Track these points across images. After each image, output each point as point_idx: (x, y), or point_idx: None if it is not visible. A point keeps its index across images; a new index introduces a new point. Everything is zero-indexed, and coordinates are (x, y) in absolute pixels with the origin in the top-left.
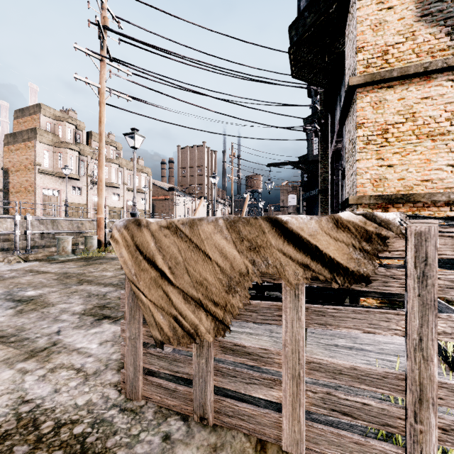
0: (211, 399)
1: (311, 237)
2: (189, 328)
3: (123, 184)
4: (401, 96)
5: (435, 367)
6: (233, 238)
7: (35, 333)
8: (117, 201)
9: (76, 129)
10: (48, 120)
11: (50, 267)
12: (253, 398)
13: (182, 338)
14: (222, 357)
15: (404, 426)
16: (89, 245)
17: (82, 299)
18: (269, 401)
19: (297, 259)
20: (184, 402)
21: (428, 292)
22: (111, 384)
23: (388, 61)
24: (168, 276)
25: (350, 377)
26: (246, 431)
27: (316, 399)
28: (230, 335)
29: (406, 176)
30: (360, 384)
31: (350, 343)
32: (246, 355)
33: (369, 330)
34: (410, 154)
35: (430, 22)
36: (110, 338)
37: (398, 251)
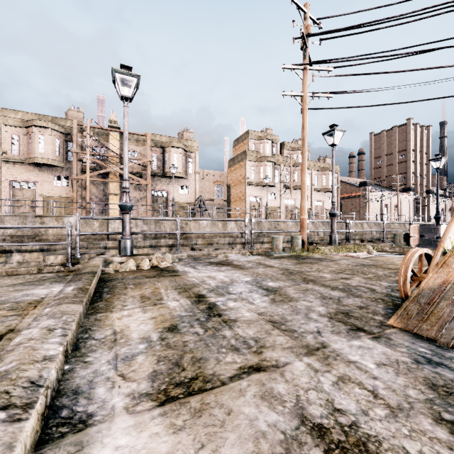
0: None
1: None
2: None
3: (311, 185)
4: None
5: None
6: None
7: (298, 327)
8: None
9: (272, 143)
10: (253, 141)
11: (272, 262)
12: None
13: None
14: None
15: None
16: (294, 244)
17: (318, 299)
18: None
19: None
20: None
21: None
22: (438, 440)
23: None
24: None
25: None
26: None
27: None
28: None
29: None
30: None
31: None
32: None
33: None
34: None
35: None
36: (385, 361)
37: None
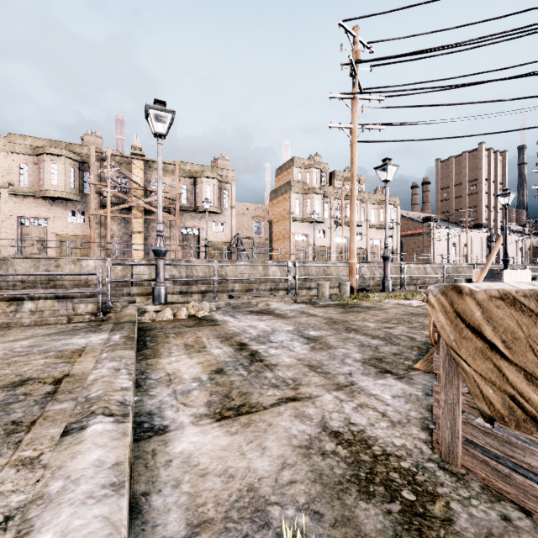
0: None
1: None
2: (535, 414)
3: (366, 221)
4: None
5: None
6: None
7: (332, 370)
8: (359, 241)
9: (321, 172)
10: (299, 170)
11: (316, 311)
12: None
13: (523, 422)
14: None
15: None
16: (342, 291)
17: (356, 347)
18: None
19: None
20: (522, 494)
21: None
22: (419, 438)
23: None
24: (500, 350)
25: None
26: None
27: None
28: None
29: None
30: None
31: None
32: None
33: None
34: None
35: None
36: (400, 394)
37: None
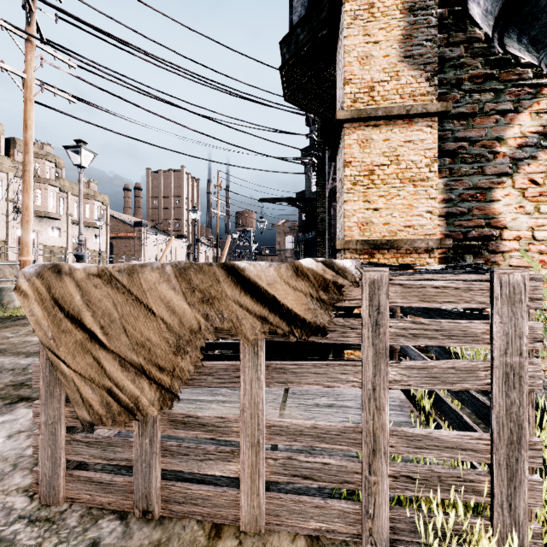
0: (157, 487)
1: (269, 287)
2: (128, 402)
3: (66, 214)
4: (387, 137)
5: (386, 415)
6: (182, 289)
7: None
8: (56, 238)
9: None
10: None
11: None
12: (215, 477)
13: (119, 416)
14: (171, 433)
15: (361, 480)
16: (6, 299)
17: None
18: (234, 478)
19: (255, 311)
20: (122, 496)
21: (381, 341)
22: (18, 489)
23: (374, 98)
24: (100, 338)
25: (311, 437)
26: (200, 517)
27: (276, 466)
28: (197, 405)
29: (391, 221)
30: (321, 443)
31: (331, 401)
32: (200, 426)
33: (329, 384)
34: (394, 198)
35: (412, 64)
36: (25, 427)
37: (355, 300)
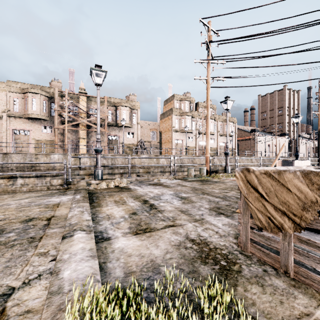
0: (291, 264)
1: None
2: (277, 224)
3: (217, 131)
4: None
5: None
6: (306, 182)
7: (193, 213)
8: (213, 144)
9: (190, 103)
10: (177, 102)
11: (186, 183)
12: None
13: (273, 228)
14: (299, 244)
15: None
16: (201, 172)
17: (207, 202)
18: None
19: None
20: (274, 261)
21: None
22: (232, 242)
23: None
24: (265, 197)
25: None
26: (316, 289)
27: None
28: None
29: None
30: None
31: None
32: (316, 247)
33: None
34: None
35: None
36: (226, 224)
37: None
